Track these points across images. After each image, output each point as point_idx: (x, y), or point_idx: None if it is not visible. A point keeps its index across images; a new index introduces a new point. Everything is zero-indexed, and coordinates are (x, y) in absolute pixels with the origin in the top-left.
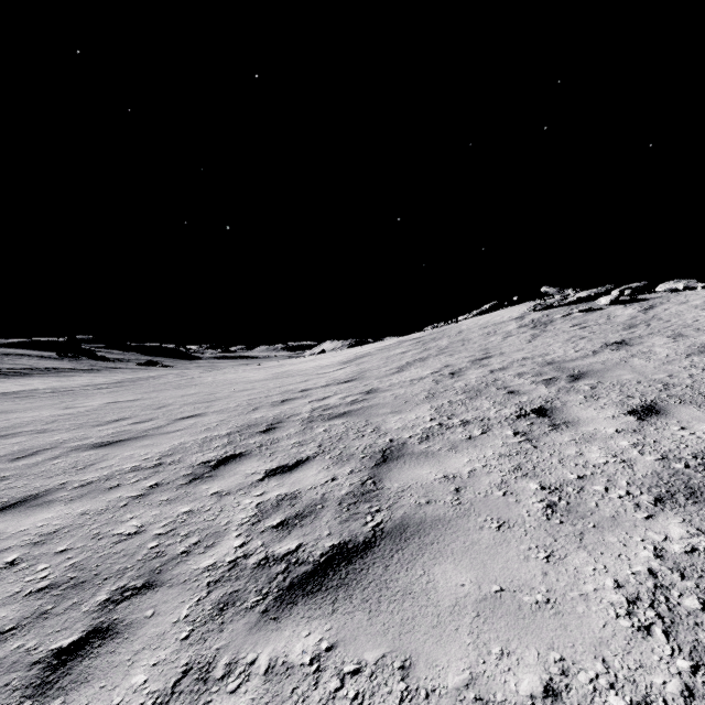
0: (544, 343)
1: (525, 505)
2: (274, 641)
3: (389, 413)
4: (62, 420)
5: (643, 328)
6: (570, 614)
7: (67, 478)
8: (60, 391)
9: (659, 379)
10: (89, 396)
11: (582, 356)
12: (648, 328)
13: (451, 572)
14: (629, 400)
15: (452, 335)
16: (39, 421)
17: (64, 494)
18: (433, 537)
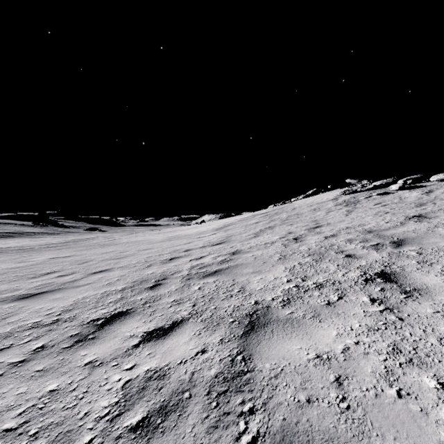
0: (358, 216)
1: (438, 420)
2: None
3: (251, 273)
4: (11, 272)
5: (432, 206)
6: None
7: None
8: (23, 249)
9: None
10: (41, 252)
11: (393, 226)
12: (435, 206)
13: None
14: None
15: (288, 211)
16: None
17: None
18: None
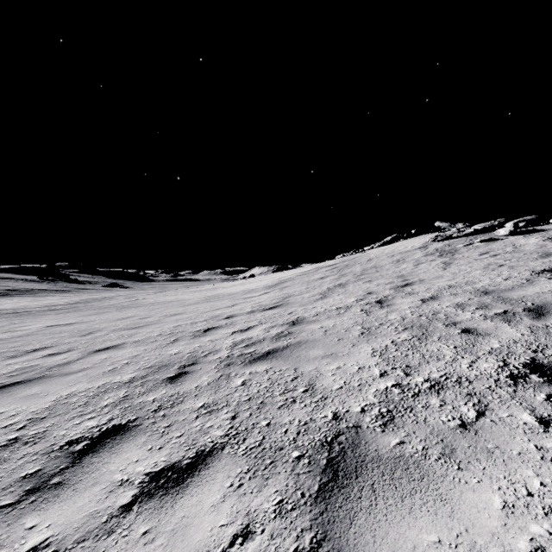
0: (461, 270)
1: None
2: None
3: (322, 357)
4: None
5: None
6: None
7: None
8: (18, 312)
9: None
10: (39, 317)
11: (517, 285)
12: None
13: None
14: None
15: (363, 262)
16: None
17: None
18: None
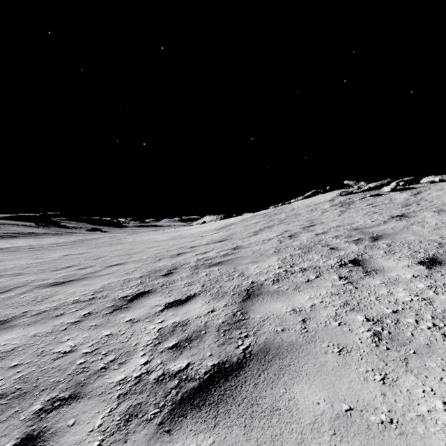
0: (350, 216)
1: (357, 333)
2: None
3: (250, 263)
4: (32, 266)
5: (415, 206)
6: (412, 434)
7: (28, 308)
8: (34, 247)
9: (434, 240)
10: (53, 250)
11: (376, 224)
12: (418, 206)
13: (307, 391)
14: (417, 254)
15: (287, 211)
16: (17, 267)
17: (24, 320)
18: (289, 359)
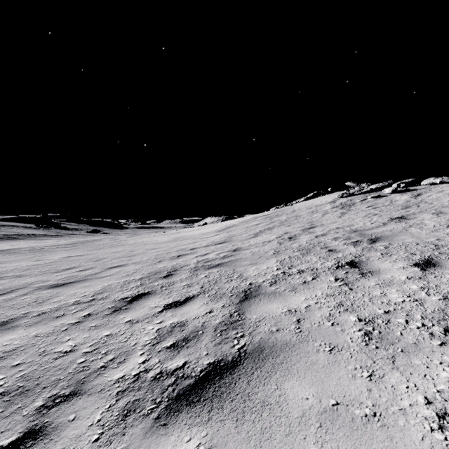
0: (350, 218)
1: (349, 333)
2: (163, 445)
3: (248, 264)
4: (33, 268)
5: (415, 208)
6: (393, 426)
7: (30, 309)
8: (34, 249)
9: (431, 242)
10: (53, 252)
11: (376, 226)
12: (418, 208)
13: (297, 387)
14: (413, 256)
15: (288, 213)
16: (18, 269)
17: (25, 321)
18: (282, 357)
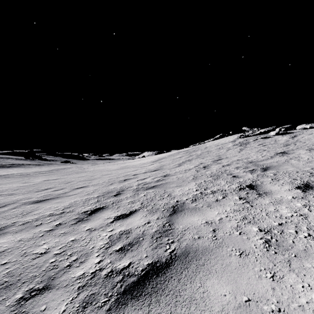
0: (246, 152)
1: (253, 240)
2: None
3: (175, 186)
4: (21, 188)
5: (293, 146)
6: None
7: (17, 219)
8: (23, 175)
9: (307, 170)
10: (36, 177)
11: (265, 159)
12: (295, 146)
13: (216, 285)
14: (295, 181)
15: (202, 149)
16: (10, 189)
17: (13, 228)
18: (204, 260)
